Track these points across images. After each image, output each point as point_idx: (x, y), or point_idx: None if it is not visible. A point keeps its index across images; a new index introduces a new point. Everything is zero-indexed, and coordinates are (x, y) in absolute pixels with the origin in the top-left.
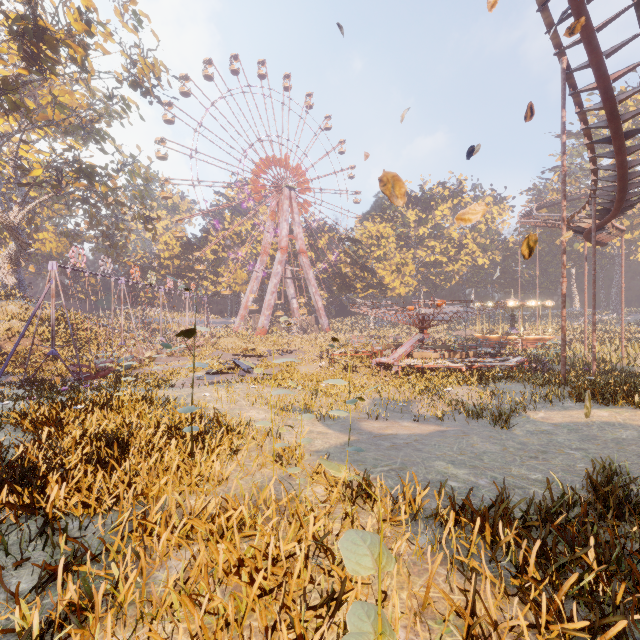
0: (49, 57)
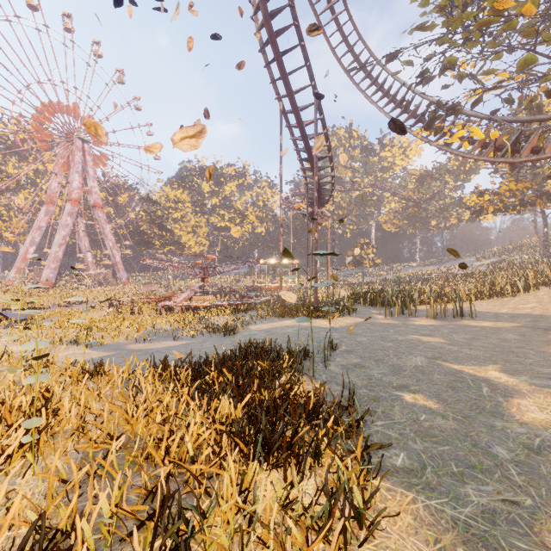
0: None
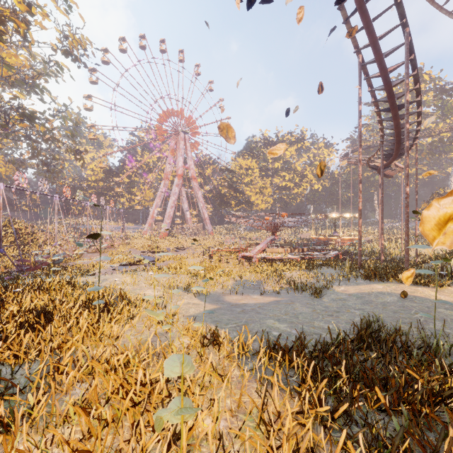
0: None
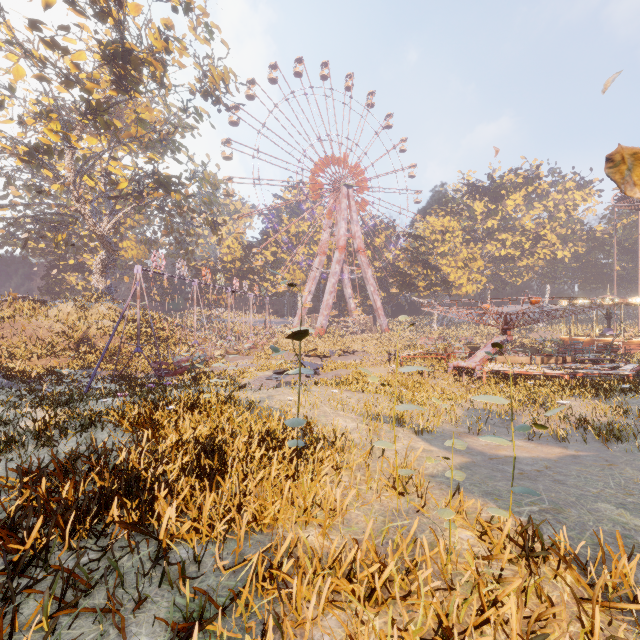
0: (134, 77)
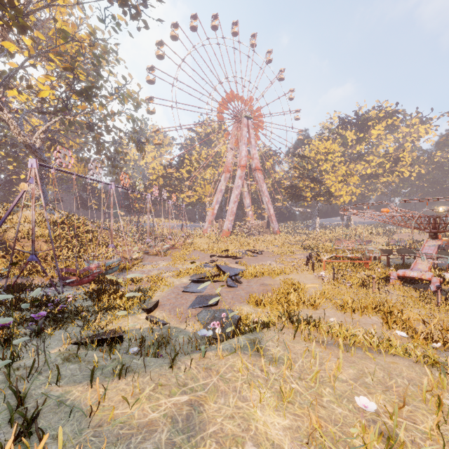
0: None
